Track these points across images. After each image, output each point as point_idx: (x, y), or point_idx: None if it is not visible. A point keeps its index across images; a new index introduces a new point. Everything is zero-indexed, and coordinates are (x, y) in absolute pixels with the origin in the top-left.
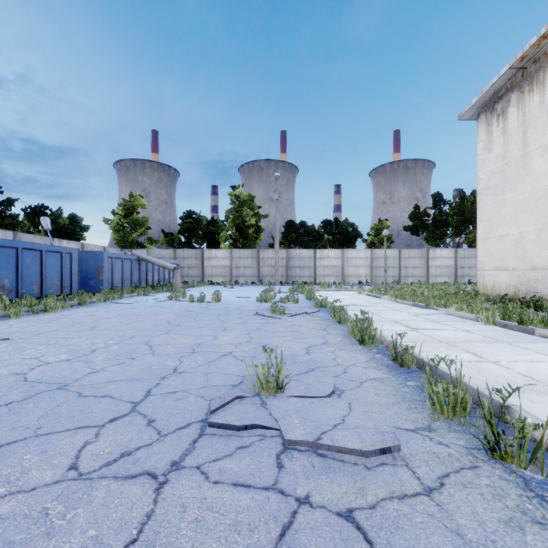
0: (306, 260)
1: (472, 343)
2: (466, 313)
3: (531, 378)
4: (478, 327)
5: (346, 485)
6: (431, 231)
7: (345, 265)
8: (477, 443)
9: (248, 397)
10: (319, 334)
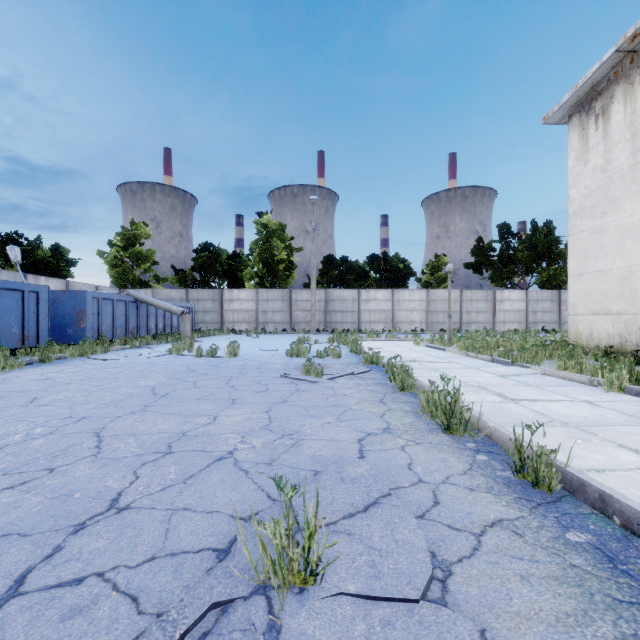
0: (349, 303)
1: (615, 428)
2: (573, 374)
3: None
4: (601, 396)
5: None
6: (497, 269)
7: (396, 310)
8: None
9: (240, 601)
10: (376, 411)
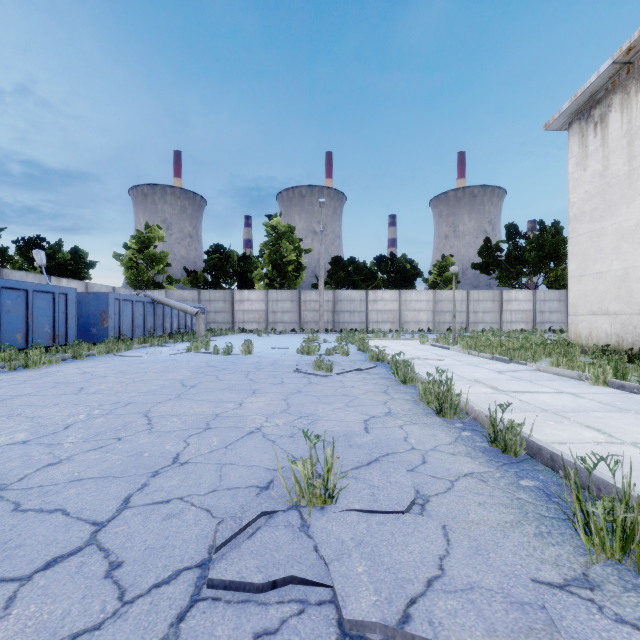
0: (357, 304)
1: (588, 413)
2: (565, 370)
3: None
4: (585, 389)
5: None
6: (504, 269)
7: (403, 310)
8: None
9: (281, 512)
10: (380, 399)
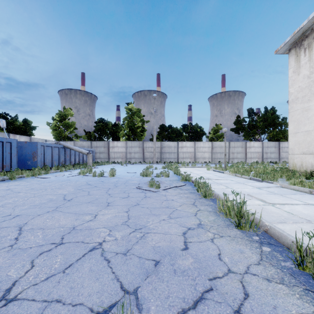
0: (172, 148)
1: None
2: (300, 187)
3: None
4: None
5: None
6: (247, 131)
7: (196, 152)
8: None
9: None
10: (191, 211)
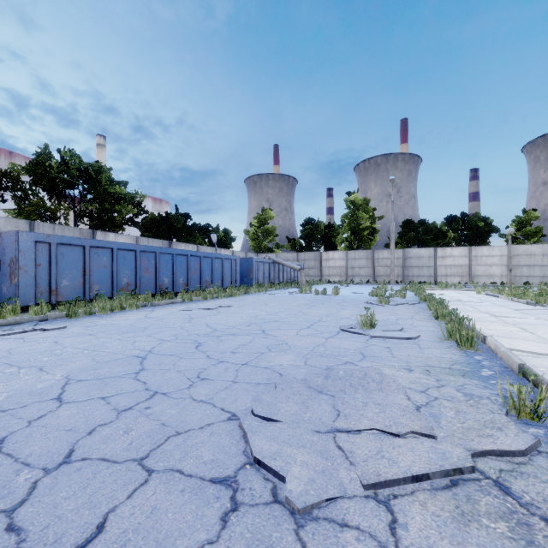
0: (425, 260)
1: (534, 325)
2: None
3: (542, 338)
4: None
5: (390, 344)
6: None
7: (473, 264)
8: (458, 345)
9: (357, 329)
10: (410, 314)
